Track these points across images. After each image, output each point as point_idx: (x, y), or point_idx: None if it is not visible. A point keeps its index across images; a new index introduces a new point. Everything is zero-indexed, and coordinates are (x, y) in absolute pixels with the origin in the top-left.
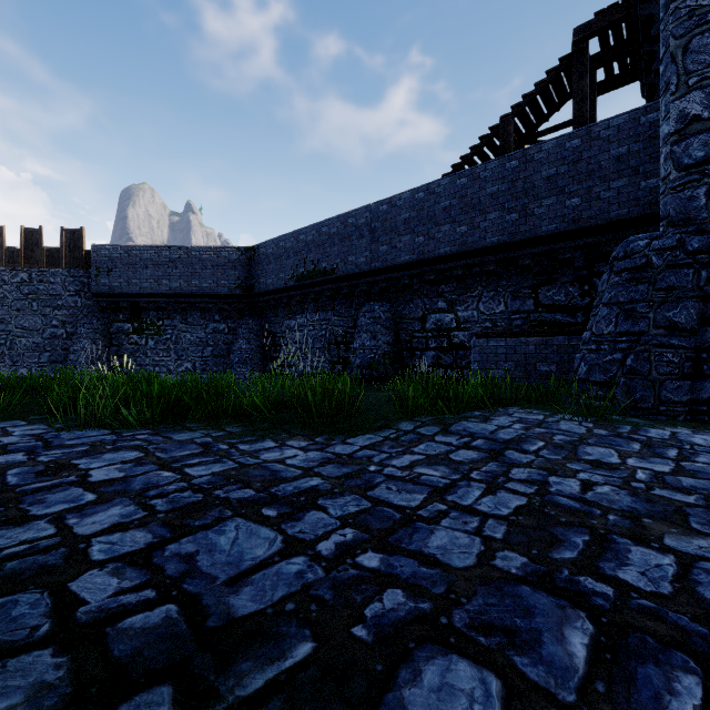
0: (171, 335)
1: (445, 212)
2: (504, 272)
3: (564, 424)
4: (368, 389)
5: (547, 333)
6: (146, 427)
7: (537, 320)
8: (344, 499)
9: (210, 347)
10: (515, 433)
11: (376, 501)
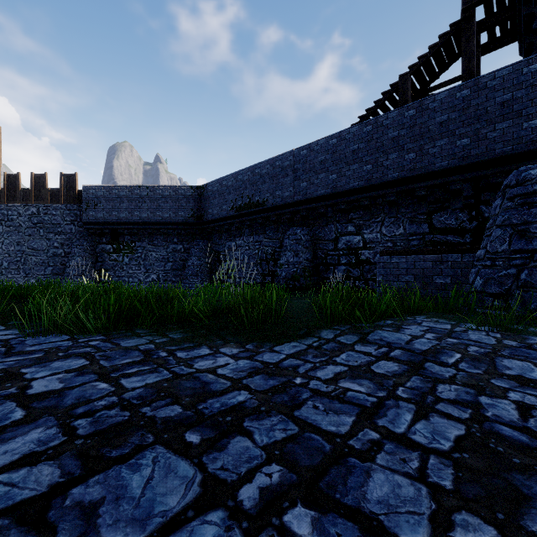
0: (141, 254)
1: (354, 154)
2: (403, 201)
3: (472, 334)
4: (292, 297)
5: (442, 251)
6: (102, 333)
7: (431, 240)
8: (270, 421)
9: (170, 263)
10: (429, 343)
11: (303, 425)
